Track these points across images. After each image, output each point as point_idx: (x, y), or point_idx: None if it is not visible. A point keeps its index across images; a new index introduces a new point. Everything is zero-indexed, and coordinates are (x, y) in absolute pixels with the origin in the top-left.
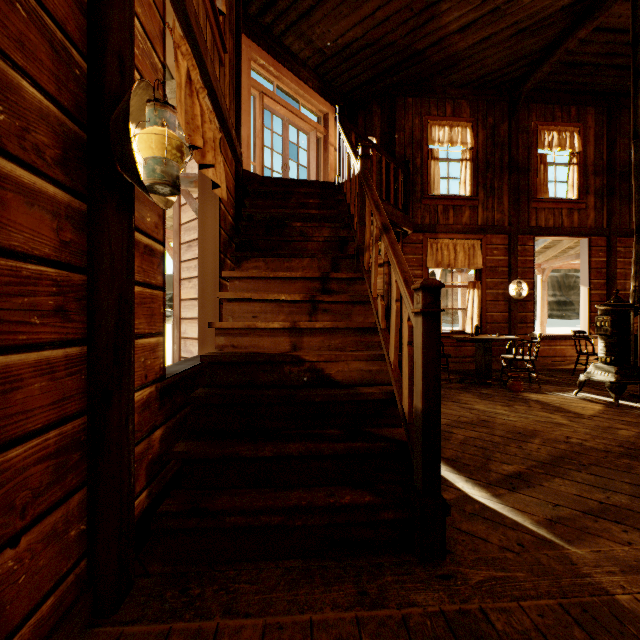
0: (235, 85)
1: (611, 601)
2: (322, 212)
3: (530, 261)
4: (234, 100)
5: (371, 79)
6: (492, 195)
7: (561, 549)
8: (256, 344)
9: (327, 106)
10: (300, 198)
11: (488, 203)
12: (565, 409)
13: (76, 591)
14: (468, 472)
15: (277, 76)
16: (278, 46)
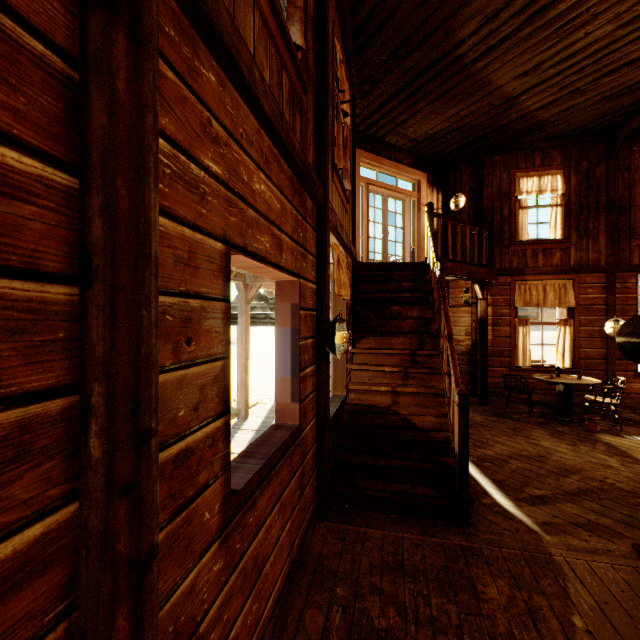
0: (352, 207)
1: (550, 557)
2: (413, 295)
3: (632, 298)
4: (351, 218)
5: (459, 147)
6: (586, 236)
7: (540, 535)
8: (371, 399)
9: (420, 175)
10: (397, 282)
11: (581, 244)
12: (628, 454)
13: (314, 506)
14: (506, 490)
15: (378, 166)
16: (379, 144)
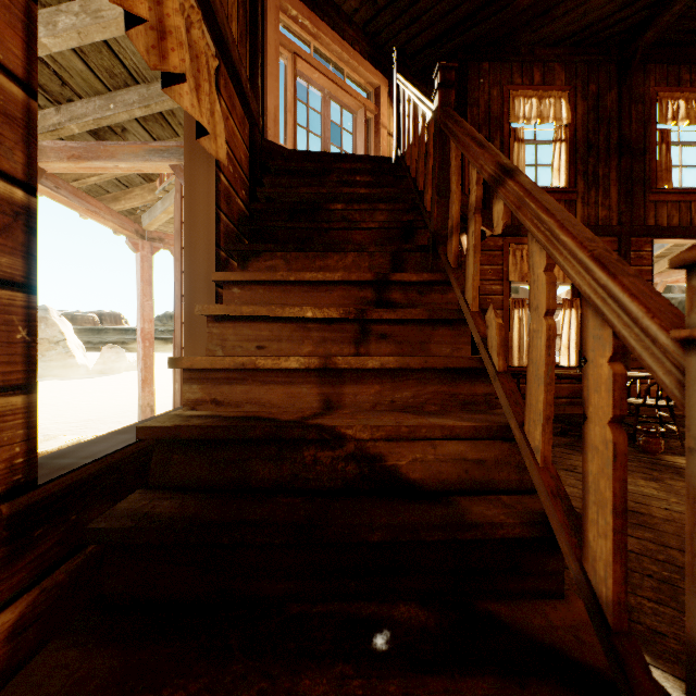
0: (250, 15)
1: None
2: (374, 191)
3: (647, 272)
4: (248, 36)
5: (436, 39)
6: (595, 186)
7: None
8: (257, 398)
9: (379, 77)
10: (342, 174)
11: (590, 196)
12: None
13: None
14: (673, 660)
15: (314, 34)
16: None
